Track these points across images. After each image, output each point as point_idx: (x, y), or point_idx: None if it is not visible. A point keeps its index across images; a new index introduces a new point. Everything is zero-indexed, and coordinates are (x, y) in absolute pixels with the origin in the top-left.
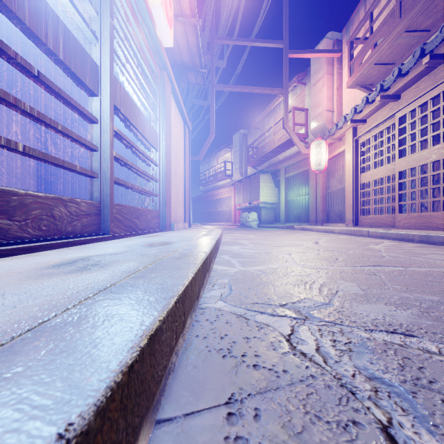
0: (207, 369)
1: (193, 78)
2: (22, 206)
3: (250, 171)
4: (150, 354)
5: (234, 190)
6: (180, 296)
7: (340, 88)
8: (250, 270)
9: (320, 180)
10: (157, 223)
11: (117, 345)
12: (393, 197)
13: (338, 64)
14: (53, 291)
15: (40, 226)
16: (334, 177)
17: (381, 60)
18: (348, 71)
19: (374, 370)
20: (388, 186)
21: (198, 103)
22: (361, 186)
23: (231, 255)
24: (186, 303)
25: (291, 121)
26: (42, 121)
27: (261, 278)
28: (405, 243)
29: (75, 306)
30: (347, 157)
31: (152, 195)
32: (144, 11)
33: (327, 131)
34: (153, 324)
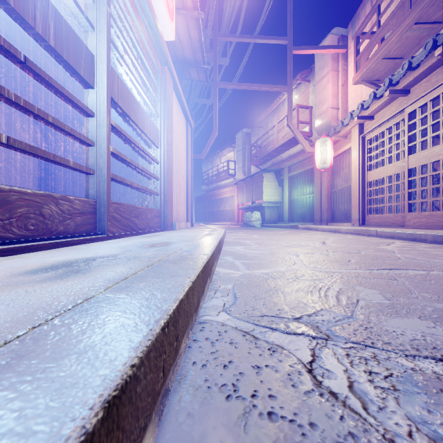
0: (206, 419)
1: (196, 75)
2: (5, 203)
3: (253, 170)
4: (109, 431)
5: (237, 189)
6: (170, 317)
7: (345, 85)
8: (255, 273)
9: (325, 178)
10: (157, 223)
11: (43, 431)
12: (402, 195)
13: (344, 60)
14: (4, 310)
15: (27, 225)
16: (340, 175)
17: (389, 54)
18: (354, 67)
19: (437, 425)
20: (396, 185)
21: (201, 101)
22: (367, 185)
23: (234, 256)
24: (180, 322)
25: (294, 119)
26: (30, 112)
27: (269, 283)
28: (417, 243)
29: (17, 338)
30: (353, 155)
31: (152, 194)
32: (144, 1)
33: (332, 128)
34: (120, 375)
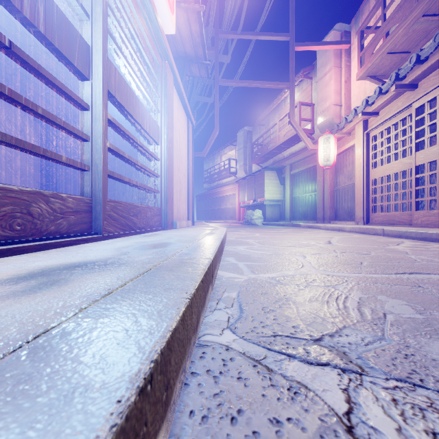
0: None
1: (197, 71)
2: None
3: (254, 168)
4: None
5: (239, 187)
6: (155, 364)
7: (348, 81)
8: (261, 278)
9: (327, 176)
10: (158, 221)
11: None
12: (408, 193)
13: (347, 56)
14: None
15: (12, 225)
16: (343, 173)
17: (395, 49)
18: (358, 62)
19: None
20: (402, 182)
21: (202, 99)
22: (372, 182)
23: (237, 257)
24: (172, 360)
25: (296, 117)
26: (16, 102)
27: (278, 291)
28: (428, 243)
29: None
30: (357, 152)
31: (152, 192)
32: None
33: (335, 125)
34: None
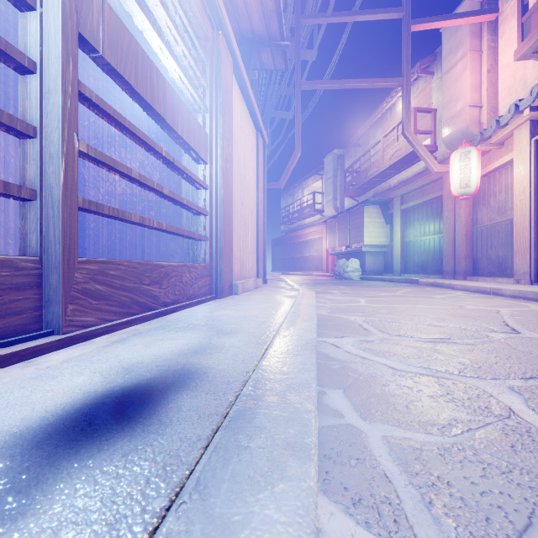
0: None
1: (270, 60)
2: None
3: (347, 204)
4: None
5: (326, 229)
6: None
7: (492, 70)
8: None
9: (461, 210)
10: (205, 286)
11: None
12: None
13: (490, 33)
14: None
15: None
16: (488, 204)
17: None
18: (519, 33)
19: None
20: None
21: (279, 115)
22: None
23: (355, 393)
24: None
25: None
26: None
27: None
28: None
29: None
30: (517, 171)
31: (196, 239)
32: None
33: (477, 133)
34: None
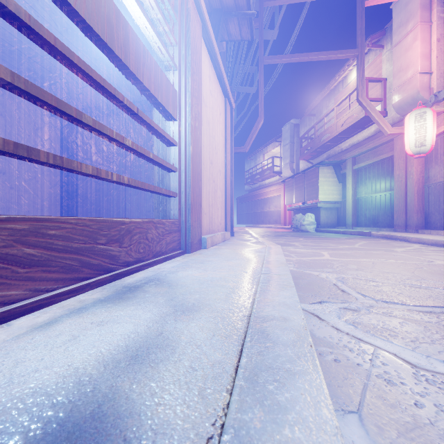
0: None
1: (237, 31)
2: None
3: (302, 166)
4: None
5: (284, 188)
6: None
7: (442, 39)
8: None
9: (413, 168)
10: (173, 241)
11: None
12: None
13: (440, 5)
14: None
15: None
16: (441, 162)
17: None
18: None
19: None
20: None
21: (243, 90)
22: None
23: (380, 427)
24: None
25: None
26: None
27: None
28: None
29: None
30: None
31: (164, 194)
32: None
33: (431, 96)
34: None
